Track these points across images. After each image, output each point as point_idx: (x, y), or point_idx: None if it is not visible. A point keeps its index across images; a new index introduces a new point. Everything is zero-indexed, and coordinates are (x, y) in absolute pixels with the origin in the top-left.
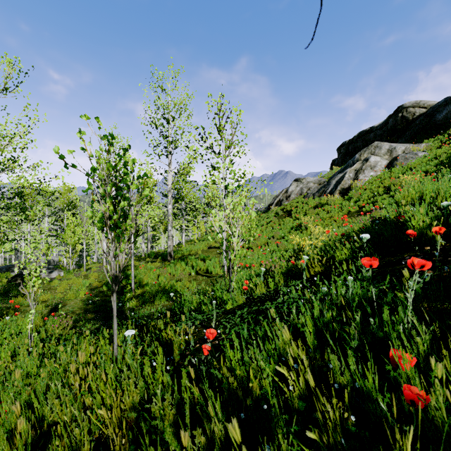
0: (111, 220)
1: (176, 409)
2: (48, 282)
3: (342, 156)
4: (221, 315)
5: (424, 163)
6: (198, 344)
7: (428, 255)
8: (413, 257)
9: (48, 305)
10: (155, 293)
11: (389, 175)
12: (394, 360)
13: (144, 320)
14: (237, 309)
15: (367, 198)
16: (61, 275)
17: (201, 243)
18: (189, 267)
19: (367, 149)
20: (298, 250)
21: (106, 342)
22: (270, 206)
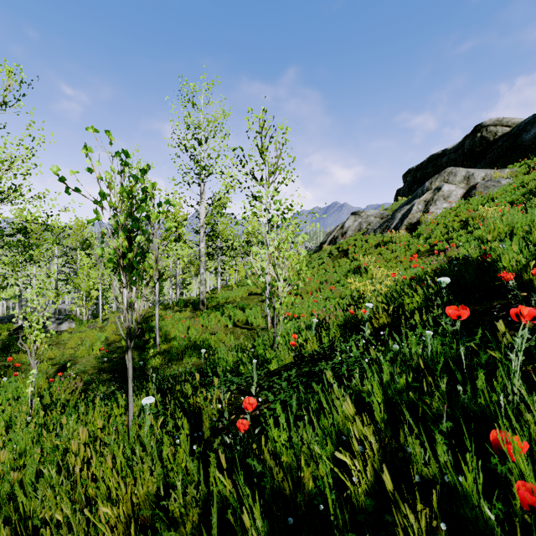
0: (125, 259)
1: (202, 506)
2: (56, 335)
3: (409, 184)
4: (263, 377)
5: (509, 193)
6: (234, 415)
7: (526, 303)
8: (520, 305)
9: (55, 363)
10: (184, 349)
11: (466, 206)
12: (498, 446)
13: (169, 382)
14: (283, 369)
15: (440, 234)
16: (73, 327)
17: (240, 289)
18: (225, 317)
19: (439, 175)
20: (357, 297)
21: (120, 410)
22: (322, 245)
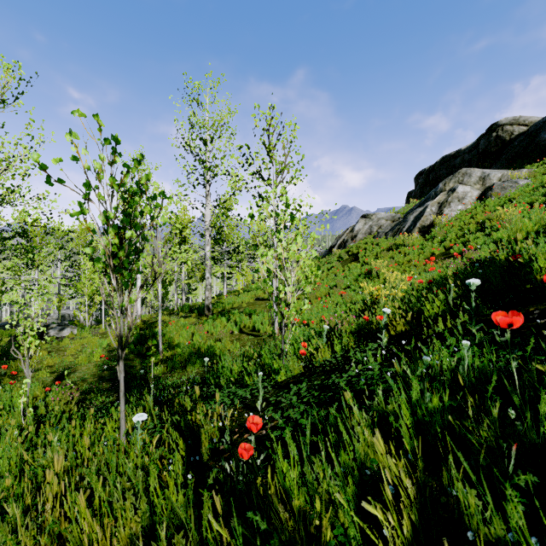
0: (115, 259)
1: None
2: (57, 341)
3: (421, 186)
4: (270, 390)
5: (527, 193)
6: (237, 435)
7: None
8: None
9: (54, 371)
10: (188, 356)
11: (482, 208)
12: None
13: (171, 392)
14: (292, 381)
15: (455, 237)
16: (75, 333)
17: (247, 294)
18: (231, 323)
19: (453, 176)
20: (371, 302)
21: (114, 425)
22: (331, 249)
